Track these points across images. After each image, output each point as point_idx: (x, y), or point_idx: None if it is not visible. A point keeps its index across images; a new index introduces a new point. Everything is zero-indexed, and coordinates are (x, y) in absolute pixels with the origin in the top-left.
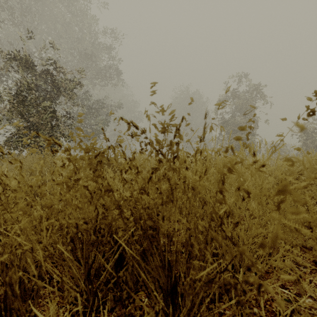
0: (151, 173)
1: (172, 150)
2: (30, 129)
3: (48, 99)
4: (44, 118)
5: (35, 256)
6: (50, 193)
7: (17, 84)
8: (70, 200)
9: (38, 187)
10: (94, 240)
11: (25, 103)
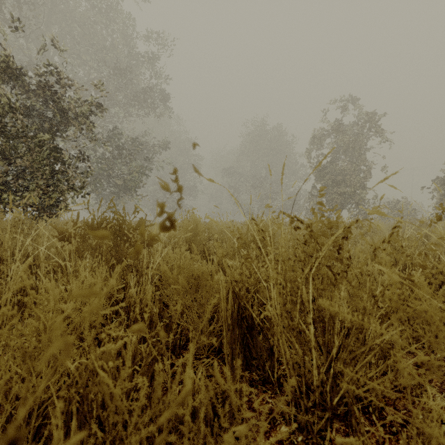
0: None
1: None
2: (18, 177)
3: (48, 130)
4: (39, 159)
5: None
6: None
7: None
8: None
9: None
10: None
11: (7, 135)
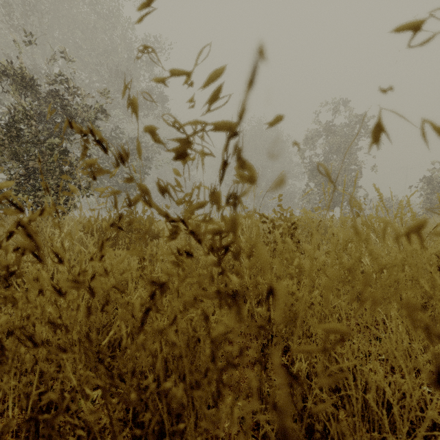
0: (150, 296)
1: (213, 224)
2: (30, 177)
3: (57, 134)
4: (50, 161)
5: None
6: None
7: (9, 111)
8: None
9: None
10: None
11: (21, 139)
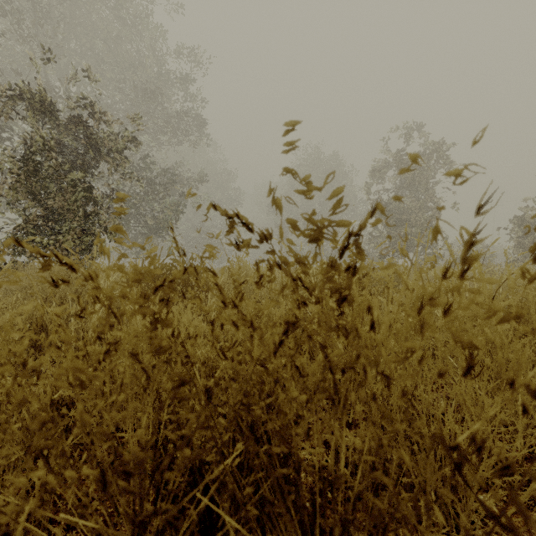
0: (283, 332)
1: (335, 284)
2: (48, 219)
3: (80, 167)
4: (73, 200)
5: (16, 522)
6: (72, 346)
7: (25, 141)
8: (86, 418)
9: (21, 366)
10: (148, 516)
11: (38, 174)
